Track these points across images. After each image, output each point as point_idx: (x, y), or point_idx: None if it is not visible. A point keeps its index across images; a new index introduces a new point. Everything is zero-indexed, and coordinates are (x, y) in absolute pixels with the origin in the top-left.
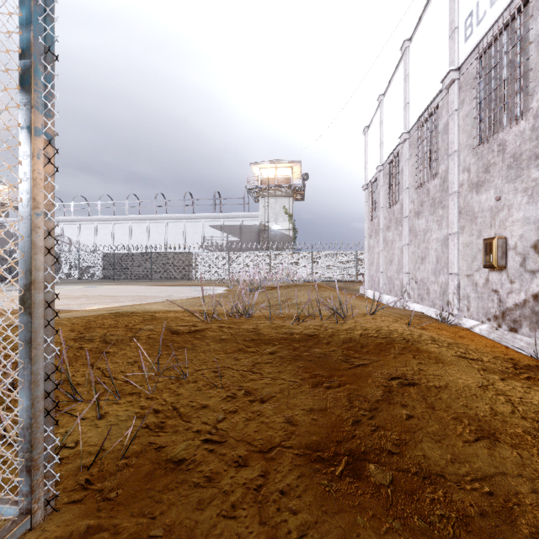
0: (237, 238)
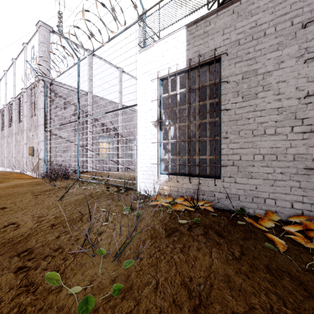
0: None
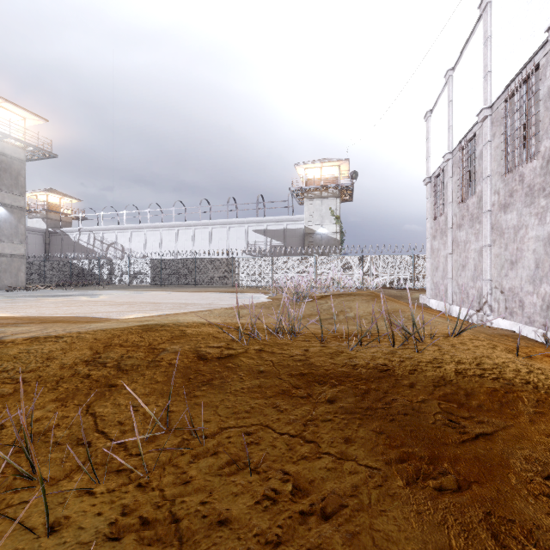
0: (281, 243)
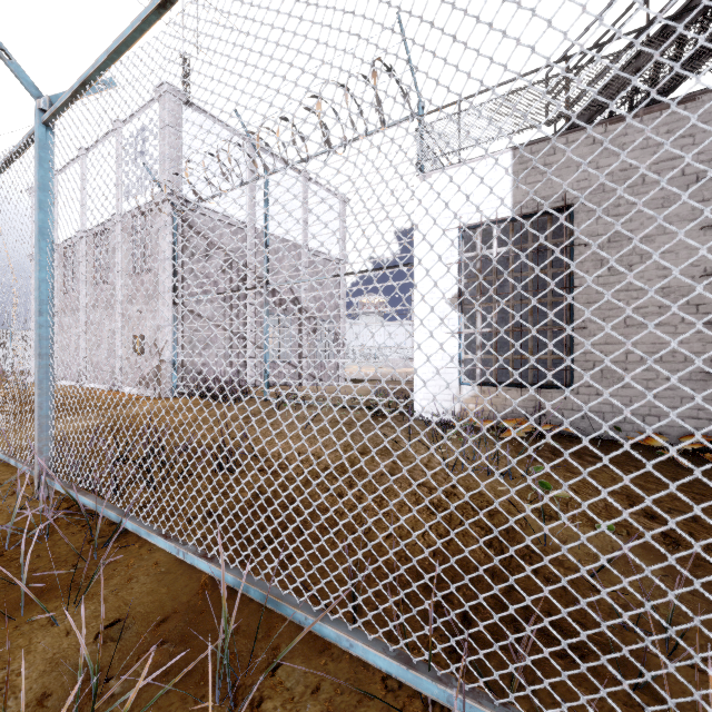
0: None
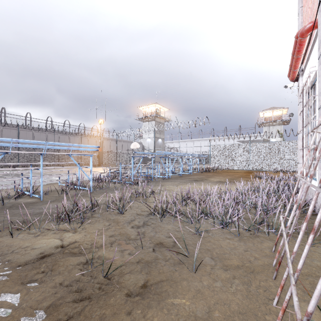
0: None
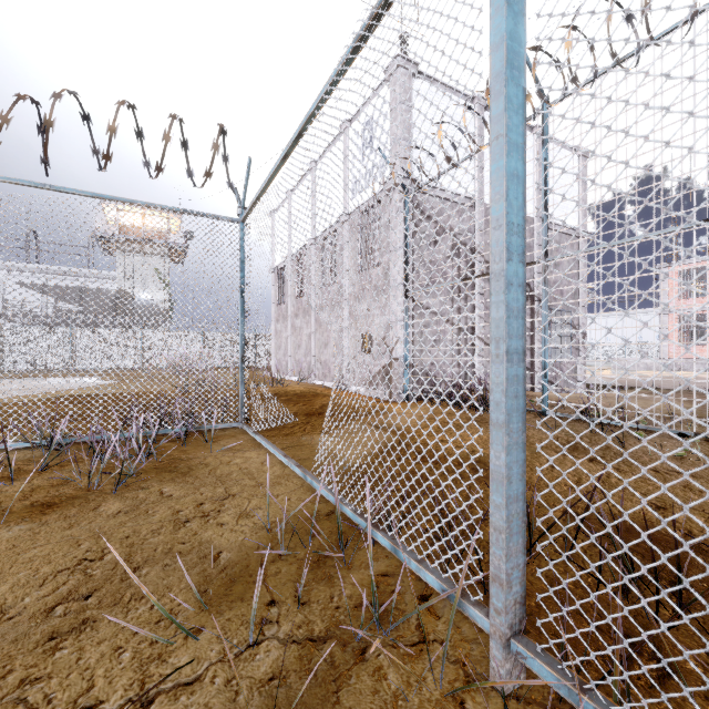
0: (76, 307)
